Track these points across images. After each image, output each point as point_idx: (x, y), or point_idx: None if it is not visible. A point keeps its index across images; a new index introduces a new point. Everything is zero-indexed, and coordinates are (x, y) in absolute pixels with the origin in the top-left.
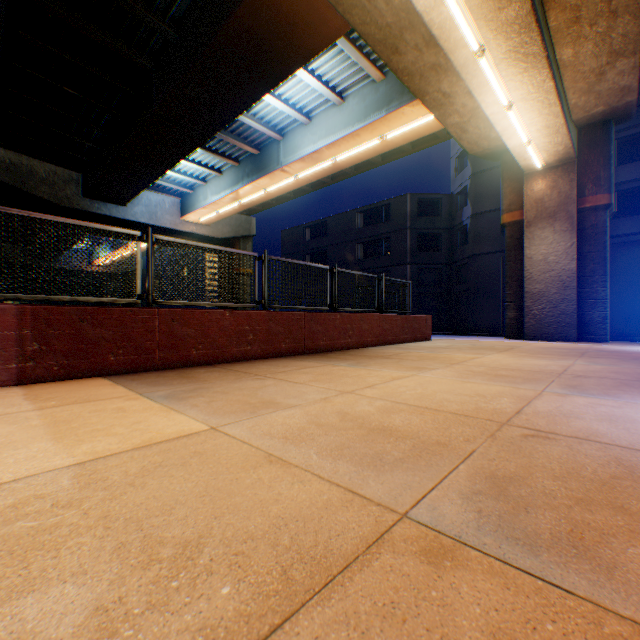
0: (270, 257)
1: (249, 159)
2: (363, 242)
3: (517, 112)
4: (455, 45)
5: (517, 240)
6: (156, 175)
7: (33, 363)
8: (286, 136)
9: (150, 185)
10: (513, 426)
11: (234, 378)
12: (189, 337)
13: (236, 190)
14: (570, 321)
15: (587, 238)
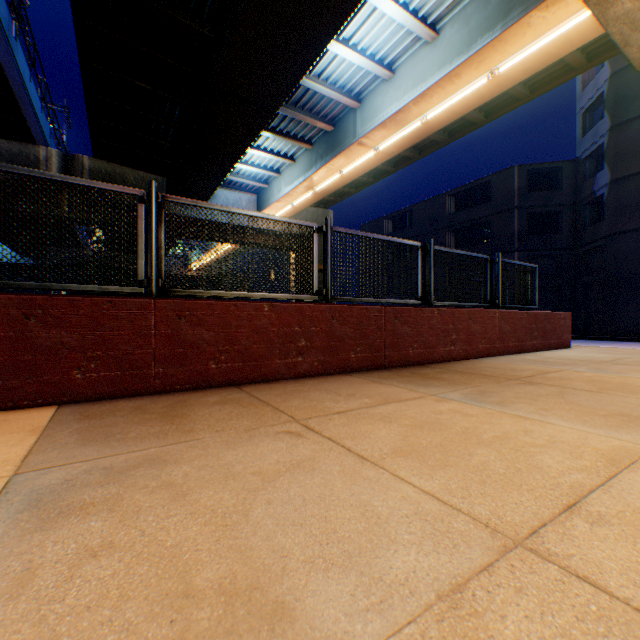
0: (335, 229)
1: (322, 139)
2: (455, 229)
3: None
4: None
5: None
6: (227, 168)
7: None
8: (363, 101)
9: (223, 180)
10: None
11: (244, 427)
12: (204, 343)
13: (309, 176)
14: None
15: None
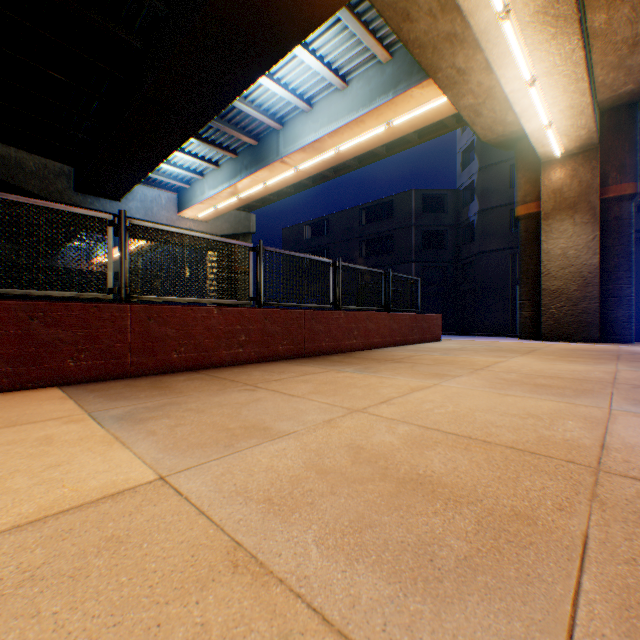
0: (266, 248)
1: (247, 151)
2: (366, 240)
3: (540, 89)
4: (476, 5)
5: (533, 234)
6: (150, 167)
7: None
8: (286, 125)
9: (144, 178)
10: (615, 475)
11: (217, 389)
12: (169, 338)
13: (234, 184)
14: (592, 320)
15: (610, 231)
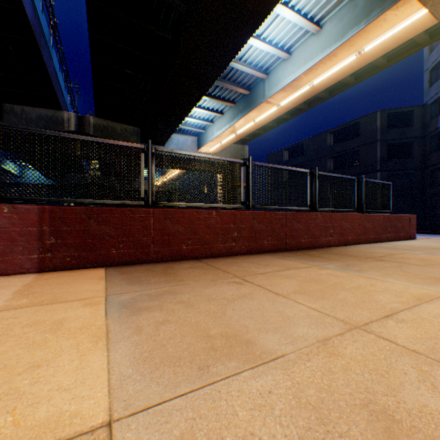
0: (254, 163)
1: (241, 99)
2: (334, 157)
3: None
4: None
5: None
6: (179, 121)
7: (50, 254)
8: (269, 74)
9: (176, 129)
10: None
11: (210, 279)
12: (179, 234)
13: (232, 124)
14: None
15: None
